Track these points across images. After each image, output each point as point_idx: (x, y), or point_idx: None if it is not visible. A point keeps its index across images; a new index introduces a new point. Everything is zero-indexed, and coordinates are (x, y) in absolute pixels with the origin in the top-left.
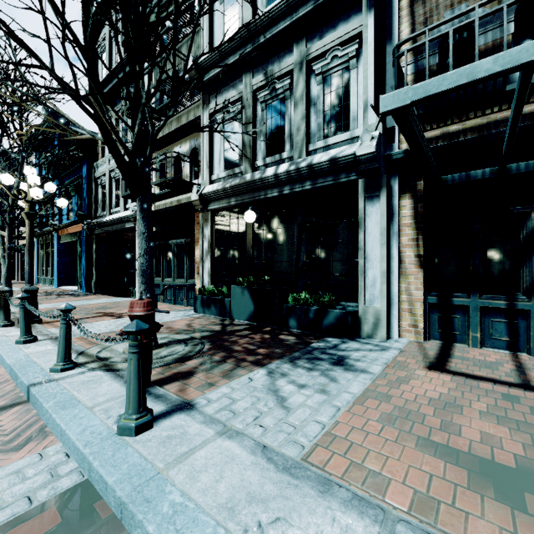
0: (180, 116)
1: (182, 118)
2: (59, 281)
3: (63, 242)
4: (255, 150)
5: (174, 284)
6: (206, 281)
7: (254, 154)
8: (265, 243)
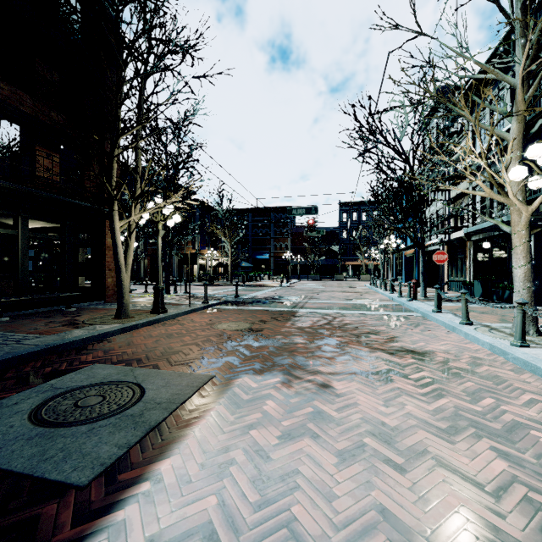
0: (463, 184)
1: (463, 185)
2: (405, 279)
3: (407, 256)
4: (492, 208)
5: (452, 280)
6: (471, 279)
7: (491, 211)
8: (496, 258)
